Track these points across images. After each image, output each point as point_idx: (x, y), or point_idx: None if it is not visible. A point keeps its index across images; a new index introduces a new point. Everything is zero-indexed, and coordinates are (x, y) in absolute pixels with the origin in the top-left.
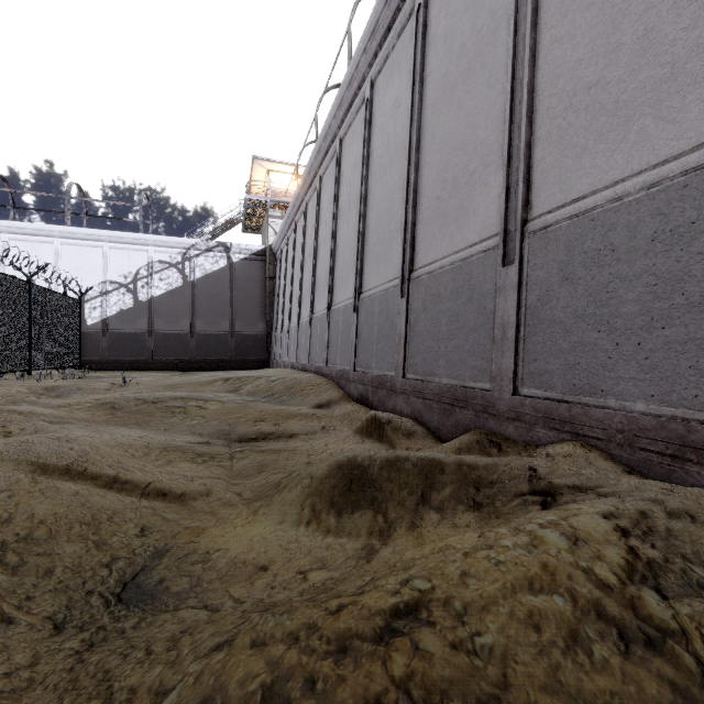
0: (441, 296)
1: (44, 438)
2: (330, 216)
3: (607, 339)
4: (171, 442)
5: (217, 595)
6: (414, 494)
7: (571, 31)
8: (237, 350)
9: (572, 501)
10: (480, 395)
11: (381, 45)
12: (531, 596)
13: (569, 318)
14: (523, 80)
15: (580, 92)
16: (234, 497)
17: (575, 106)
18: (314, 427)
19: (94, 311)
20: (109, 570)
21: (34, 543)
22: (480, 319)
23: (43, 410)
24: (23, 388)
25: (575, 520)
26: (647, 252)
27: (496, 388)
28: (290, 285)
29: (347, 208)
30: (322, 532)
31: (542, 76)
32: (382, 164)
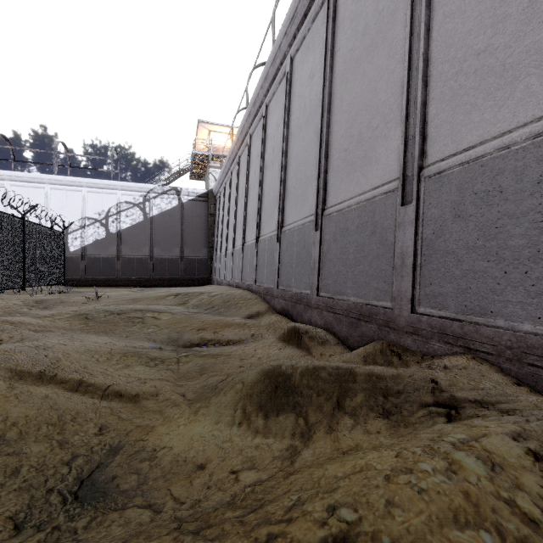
0: (349, 230)
1: (25, 347)
2: (258, 166)
3: (496, 268)
4: (130, 348)
5: (160, 494)
6: (330, 400)
7: (461, 7)
8: (185, 271)
9: (475, 415)
10: (382, 312)
11: (298, 29)
12: (458, 532)
13: (461, 249)
14: (418, 51)
15: (469, 58)
16: (179, 398)
17: (465, 70)
18: (245, 334)
19: (75, 241)
20: (69, 468)
21: (5, 445)
22: (382, 249)
23: (31, 320)
24: (19, 301)
25: (488, 443)
26: (533, 193)
27: (396, 307)
28: (227, 220)
29: (271, 159)
30: (252, 433)
31: (436, 46)
32: (299, 124)
